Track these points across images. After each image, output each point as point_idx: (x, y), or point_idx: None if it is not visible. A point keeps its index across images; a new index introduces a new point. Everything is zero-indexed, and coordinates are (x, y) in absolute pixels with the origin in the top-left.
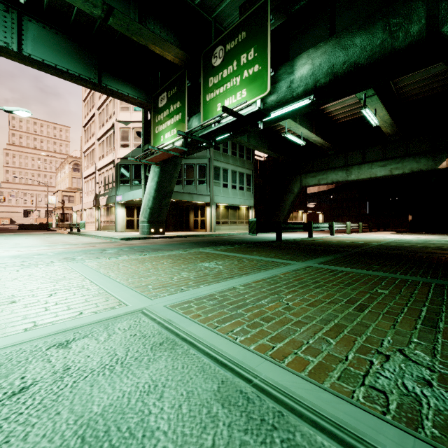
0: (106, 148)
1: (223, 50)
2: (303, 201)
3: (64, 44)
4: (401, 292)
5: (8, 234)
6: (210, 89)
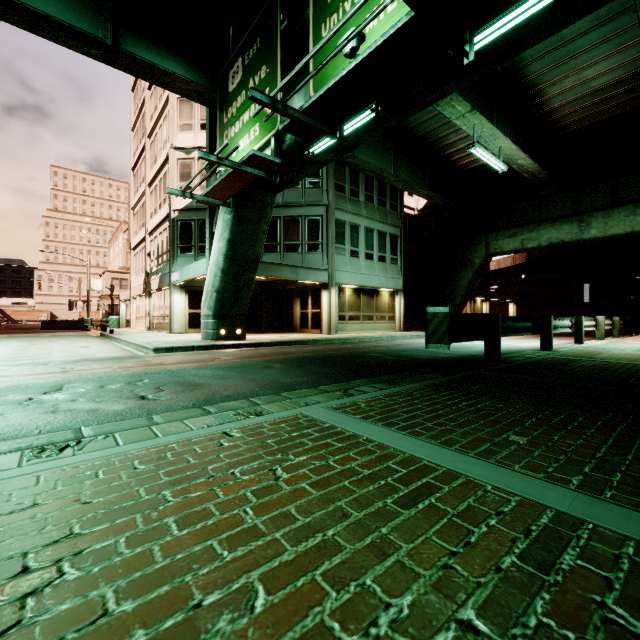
0: (159, 197)
1: None
2: (483, 283)
3: None
4: None
5: (4, 336)
6: (329, 8)
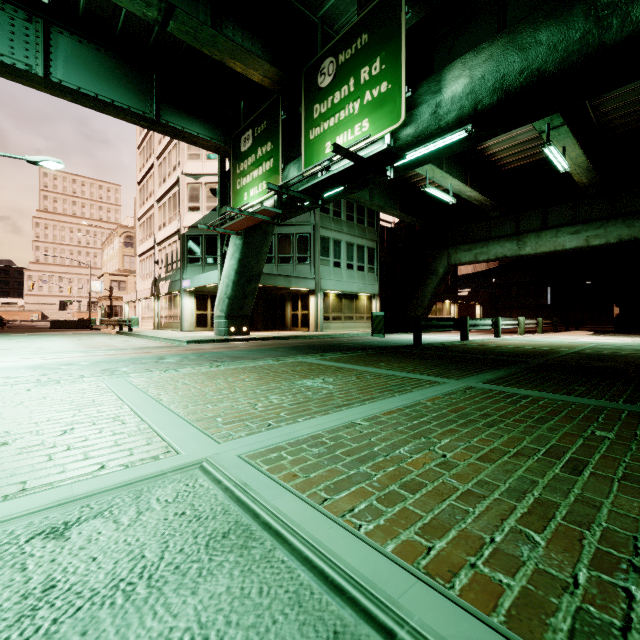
0: (168, 213)
1: (334, 62)
2: (451, 287)
3: (107, 65)
4: (637, 436)
5: (36, 334)
6: (315, 122)
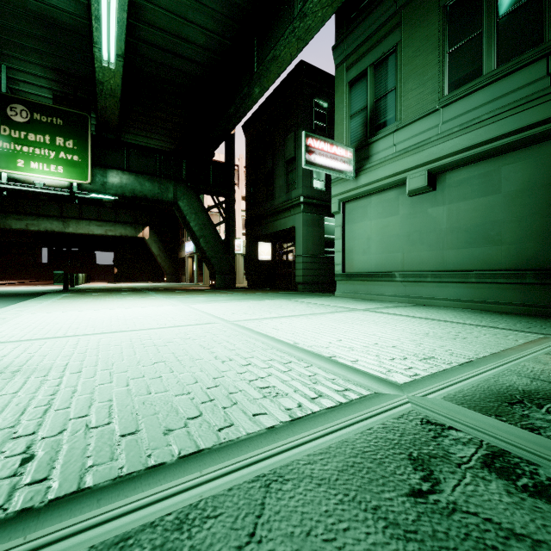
0: None
1: (29, 113)
2: None
3: None
4: (190, 292)
5: None
6: (3, 137)
